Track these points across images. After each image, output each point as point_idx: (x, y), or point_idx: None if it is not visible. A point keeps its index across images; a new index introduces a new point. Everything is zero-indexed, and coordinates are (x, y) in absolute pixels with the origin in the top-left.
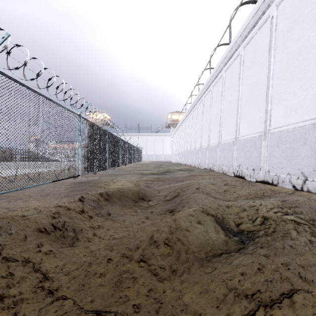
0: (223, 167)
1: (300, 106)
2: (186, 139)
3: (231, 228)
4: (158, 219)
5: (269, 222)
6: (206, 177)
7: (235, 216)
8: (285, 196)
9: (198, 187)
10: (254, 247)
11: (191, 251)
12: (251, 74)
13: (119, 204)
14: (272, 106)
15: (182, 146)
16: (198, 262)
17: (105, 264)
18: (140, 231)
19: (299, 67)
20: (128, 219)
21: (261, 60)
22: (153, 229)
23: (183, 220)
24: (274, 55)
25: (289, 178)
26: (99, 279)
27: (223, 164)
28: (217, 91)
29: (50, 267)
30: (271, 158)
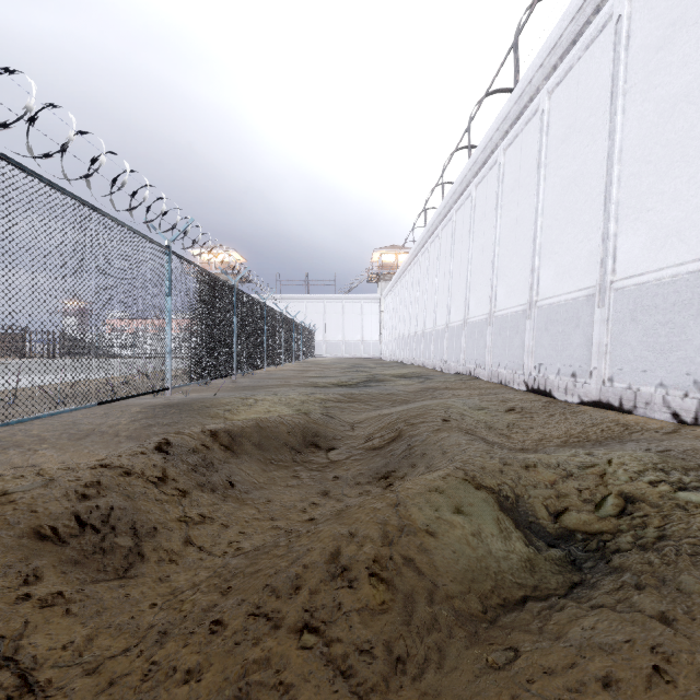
0: (500, 370)
1: (690, 225)
2: (415, 307)
3: (541, 524)
4: (351, 497)
5: (642, 511)
6: (461, 392)
7: (548, 492)
8: (659, 440)
9: (446, 416)
10: (615, 583)
11: (443, 594)
12: (566, 153)
13: (258, 459)
14: (620, 227)
15: (406, 323)
16: (465, 628)
17: (203, 640)
18: (305, 538)
19: (687, 131)
20: (277, 497)
21: (591, 121)
22: (340, 533)
23: (417, 506)
24: (623, 107)
25: (663, 395)
26: (182, 691)
27: (500, 362)
28: (487, 197)
29: (48, 648)
30: (618, 348)
